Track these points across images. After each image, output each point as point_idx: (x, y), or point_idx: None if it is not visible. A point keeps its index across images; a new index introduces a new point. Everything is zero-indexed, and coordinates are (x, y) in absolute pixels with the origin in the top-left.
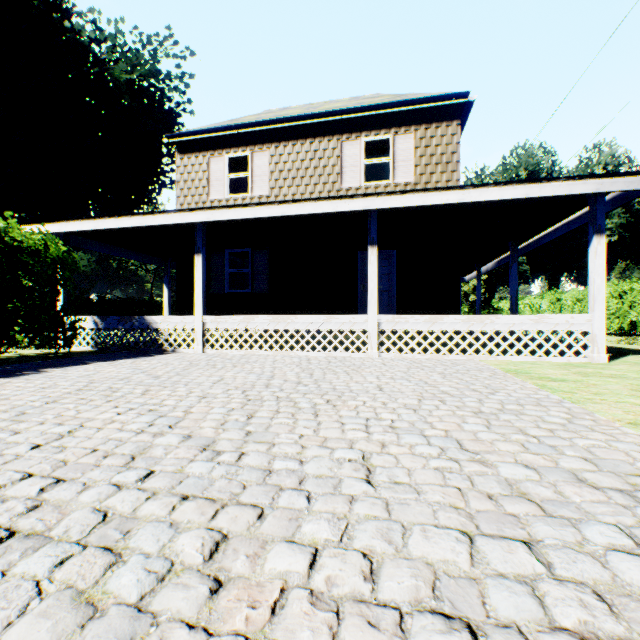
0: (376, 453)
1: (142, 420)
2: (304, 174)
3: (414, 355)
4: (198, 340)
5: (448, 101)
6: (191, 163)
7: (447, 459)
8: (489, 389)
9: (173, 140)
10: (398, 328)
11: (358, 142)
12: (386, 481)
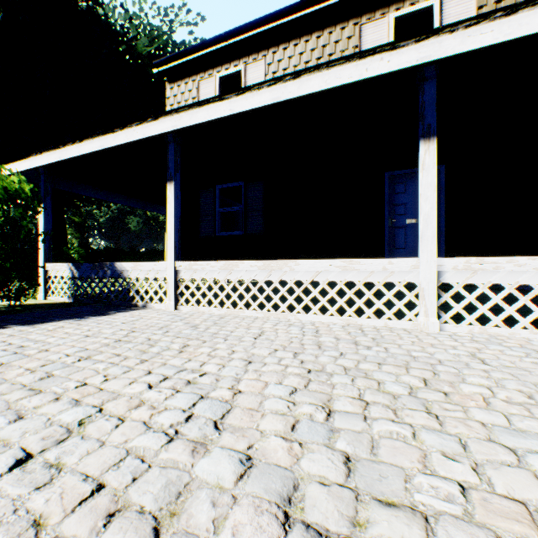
0: None
1: None
2: None
3: (514, 331)
4: (170, 293)
5: None
6: (180, 91)
7: None
8: None
9: (162, 68)
10: (478, 281)
11: (384, 20)
12: None
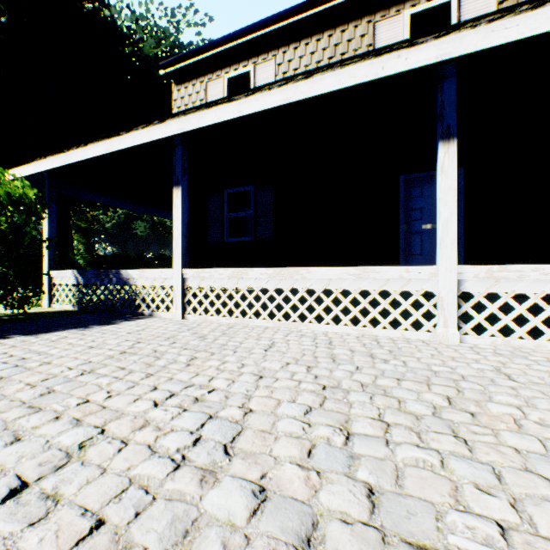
0: None
1: None
2: None
3: (540, 343)
4: (177, 302)
5: None
6: (188, 93)
7: None
8: None
9: (169, 70)
10: (501, 290)
11: (399, 18)
12: None
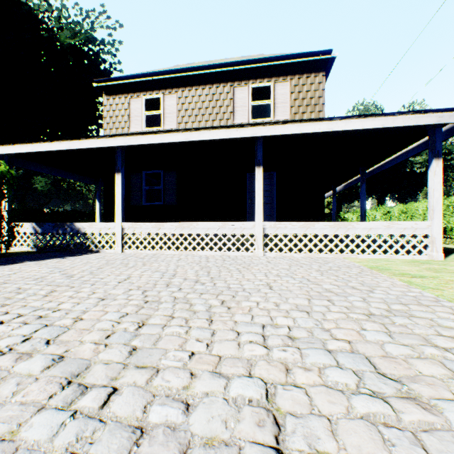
0: (281, 385)
1: (21, 332)
2: (204, 112)
3: (292, 254)
4: (118, 242)
5: (316, 57)
6: (115, 103)
7: (371, 395)
8: (366, 286)
9: (101, 84)
10: (279, 232)
11: (246, 88)
12: (306, 453)
